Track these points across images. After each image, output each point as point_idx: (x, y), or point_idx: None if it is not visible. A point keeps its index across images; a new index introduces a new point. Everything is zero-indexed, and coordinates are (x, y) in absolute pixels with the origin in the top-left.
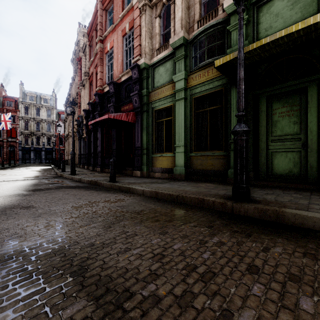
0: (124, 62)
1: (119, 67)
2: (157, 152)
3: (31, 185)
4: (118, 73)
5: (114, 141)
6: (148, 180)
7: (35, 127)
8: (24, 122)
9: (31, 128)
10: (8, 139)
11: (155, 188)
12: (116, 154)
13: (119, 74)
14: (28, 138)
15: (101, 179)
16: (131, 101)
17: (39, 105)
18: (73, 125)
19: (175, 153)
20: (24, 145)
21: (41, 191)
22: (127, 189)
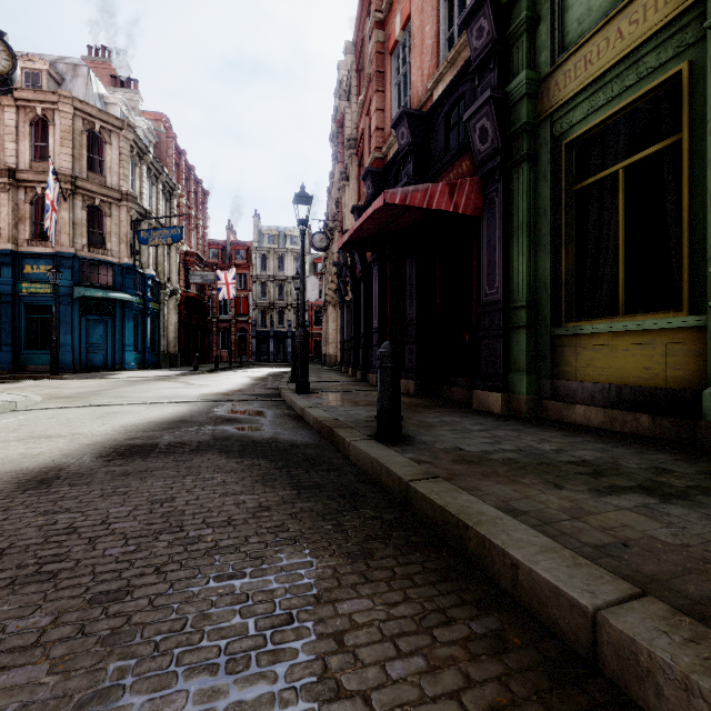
0: (443, 40)
1: (426, 64)
2: (577, 317)
3: (169, 423)
4: (423, 84)
5: (412, 294)
6: (551, 446)
7: (276, 293)
8: (259, 285)
9: (270, 296)
10: (237, 317)
11: (708, 593)
12: (418, 335)
13: (426, 85)
14: (265, 315)
15: (357, 418)
16: (466, 149)
17: (282, 250)
18: (302, 257)
19: (700, 314)
20: (259, 328)
21: (125, 463)
22: (444, 522)
